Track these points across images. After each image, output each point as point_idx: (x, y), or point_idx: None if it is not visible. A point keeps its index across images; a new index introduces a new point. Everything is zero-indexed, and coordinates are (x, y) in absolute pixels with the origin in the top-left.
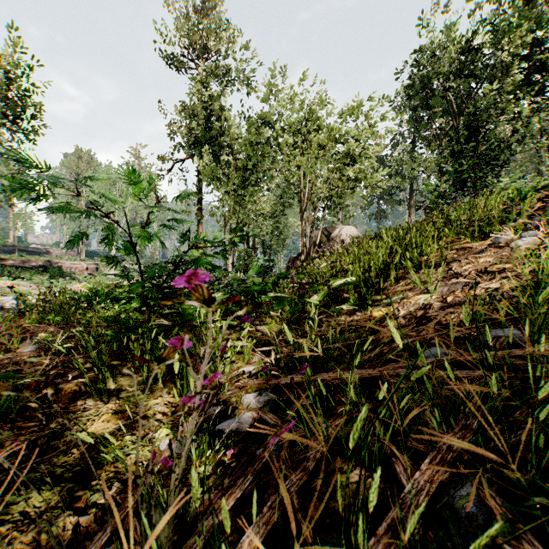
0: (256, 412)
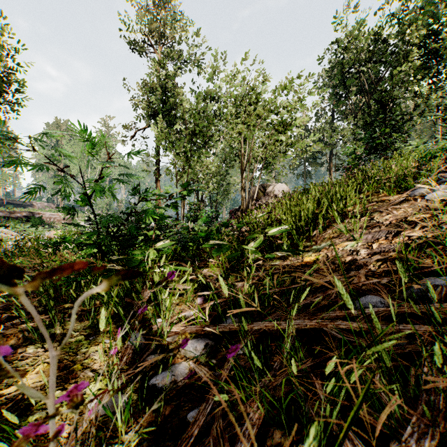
0: (192, 361)
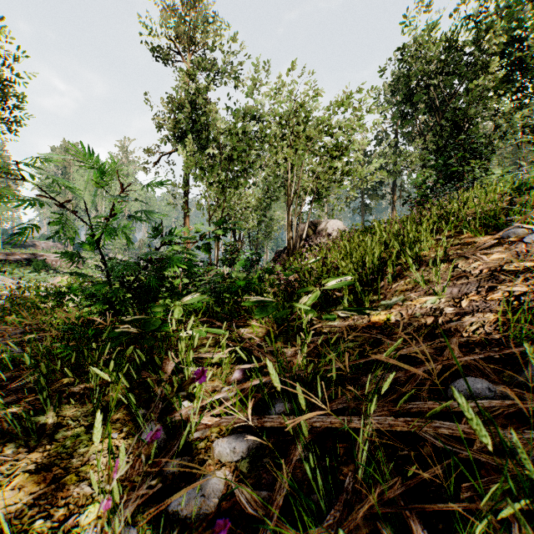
0: (230, 469)
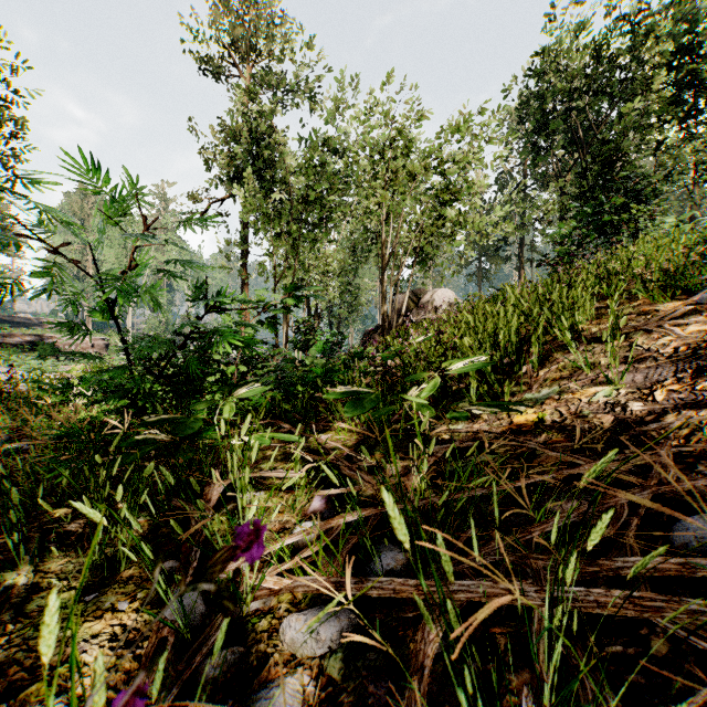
0: (310, 672)
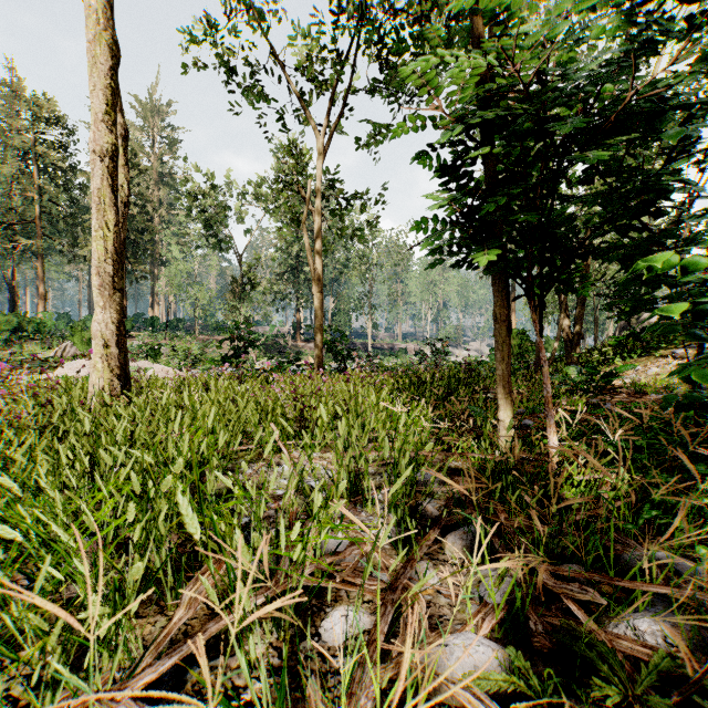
0: None
